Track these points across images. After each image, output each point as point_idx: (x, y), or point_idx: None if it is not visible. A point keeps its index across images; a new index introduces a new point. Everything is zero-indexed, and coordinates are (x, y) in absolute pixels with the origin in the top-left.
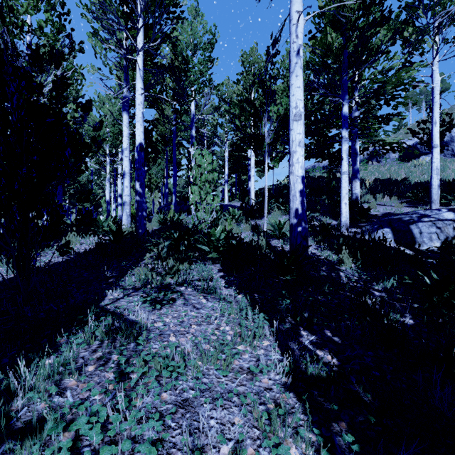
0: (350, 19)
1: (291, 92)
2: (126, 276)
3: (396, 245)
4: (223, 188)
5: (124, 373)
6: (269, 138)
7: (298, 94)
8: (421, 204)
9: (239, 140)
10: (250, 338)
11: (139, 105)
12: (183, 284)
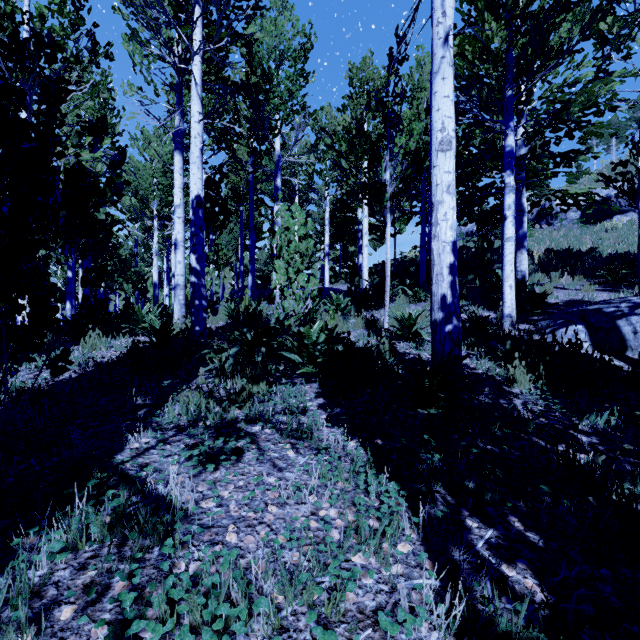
0: (518, 2)
1: (433, 106)
2: (165, 405)
3: (597, 352)
4: (322, 264)
5: (130, 626)
6: (393, 187)
7: (447, 109)
8: (623, 287)
9: (345, 195)
10: (376, 538)
11: (196, 138)
12: (257, 419)
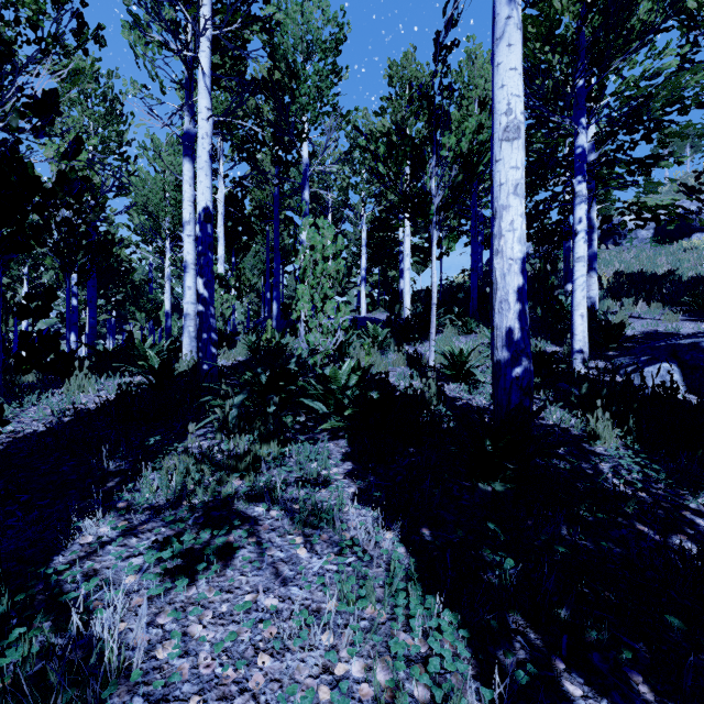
0: None
1: (496, 81)
2: (143, 474)
3: (697, 399)
4: (359, 290)
5: None
6: (440, 197)
7: (514, 84)
8: None
9: (384, 212)
10: None
11: (203, 139)
12: (263, 494)
